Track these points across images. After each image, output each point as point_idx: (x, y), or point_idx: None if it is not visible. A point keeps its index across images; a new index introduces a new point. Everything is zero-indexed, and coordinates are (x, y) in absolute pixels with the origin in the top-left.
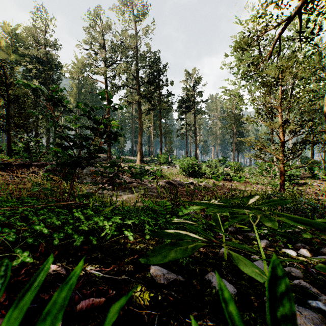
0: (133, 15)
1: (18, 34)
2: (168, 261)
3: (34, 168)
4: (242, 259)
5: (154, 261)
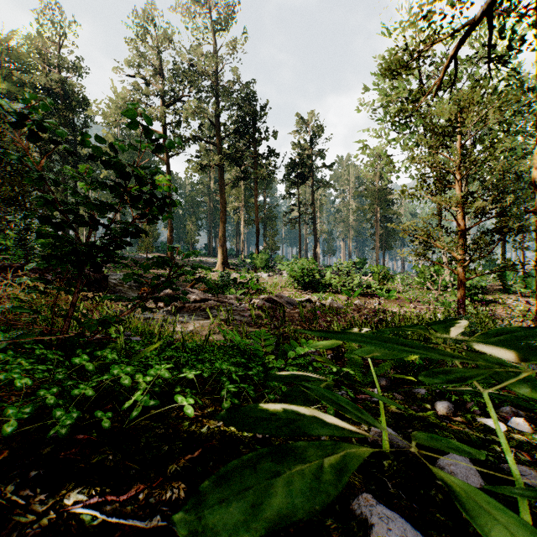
0: (211, 20)
1: (12, 48)
2: (263, 532)
3: (31, 274)
4: (488, 508)
5: (217, 532)
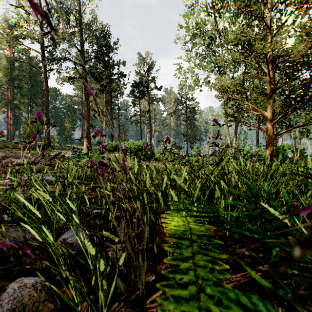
0: None
1: None
2: None
3: None
4: None
5: None
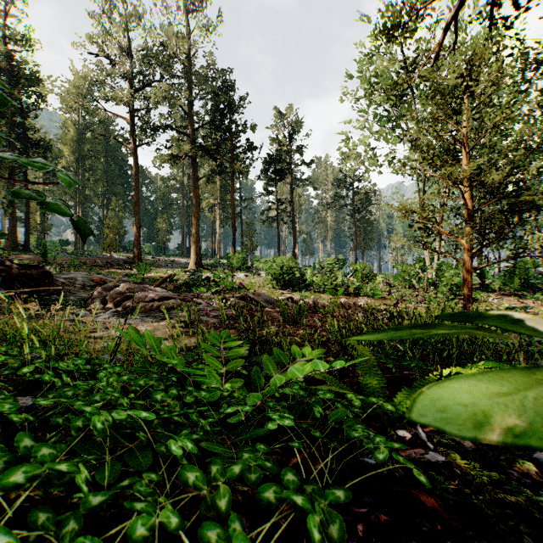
0: None
1: None
2: None
3: None
4: None
5: None
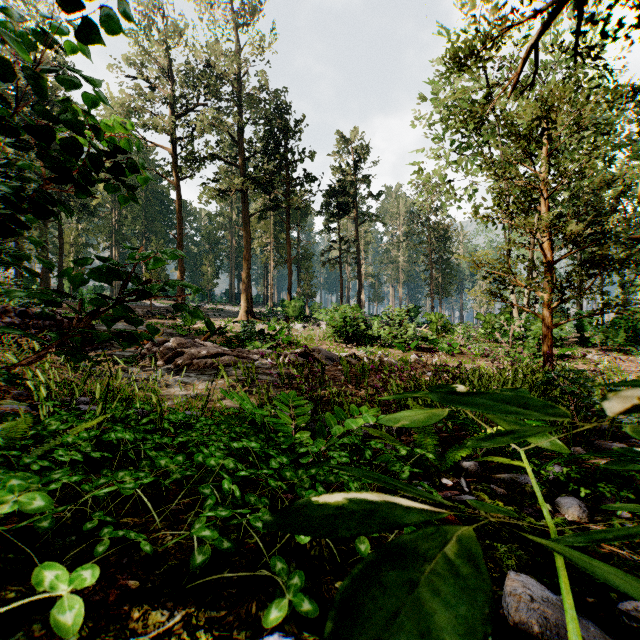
0: (232, 11)
1: None
2: None
3: None
4: None
5: None
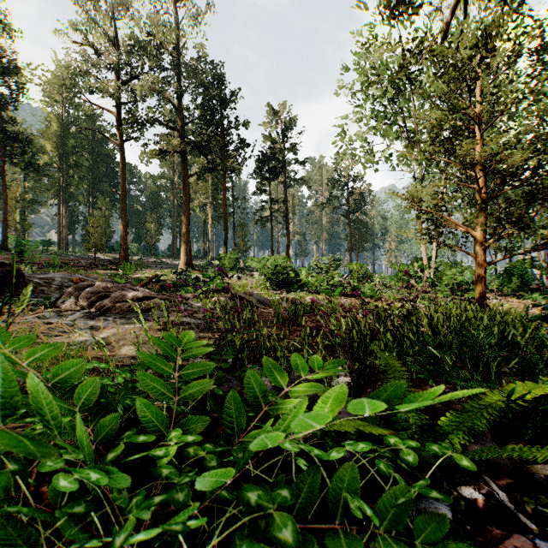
0: None
1: None
2: None
3: None
4: None
5: None
